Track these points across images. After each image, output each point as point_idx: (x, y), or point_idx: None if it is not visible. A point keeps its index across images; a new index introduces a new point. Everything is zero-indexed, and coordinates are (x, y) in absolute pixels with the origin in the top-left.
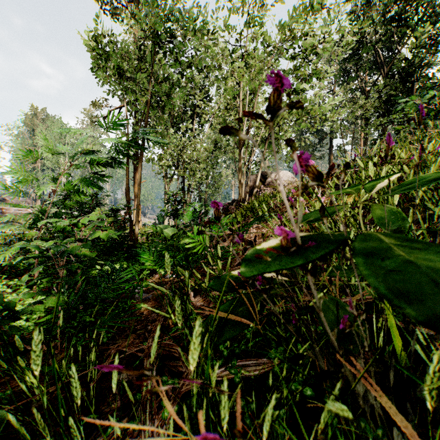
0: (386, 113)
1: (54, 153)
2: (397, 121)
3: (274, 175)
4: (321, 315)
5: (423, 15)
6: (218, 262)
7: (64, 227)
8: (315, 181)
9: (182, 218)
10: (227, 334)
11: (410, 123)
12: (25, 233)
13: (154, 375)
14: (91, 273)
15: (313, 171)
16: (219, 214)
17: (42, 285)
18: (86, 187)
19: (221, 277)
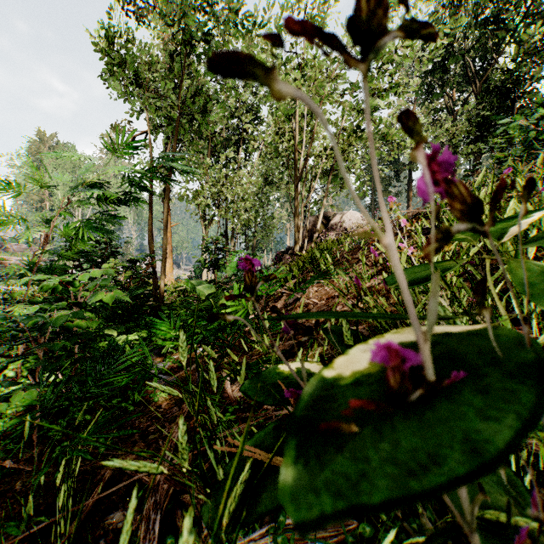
0: (480, 138)
1: (43, 186)
2: (496, 147)
3: (340, 217)
4: (474, 540)
5: (526, 16)
6: (264, 338)
7: (55, 287)
8: (466, 220)
9: (224, 270)
10: (266, 497)
11: (514, 149)
12: (14, 292)
13: (156, 530)
14: (99, 346)
15: (461, 196)
16: (253, 280)
17: (29, 364)
18: (88, 232)
19: (263, 374)
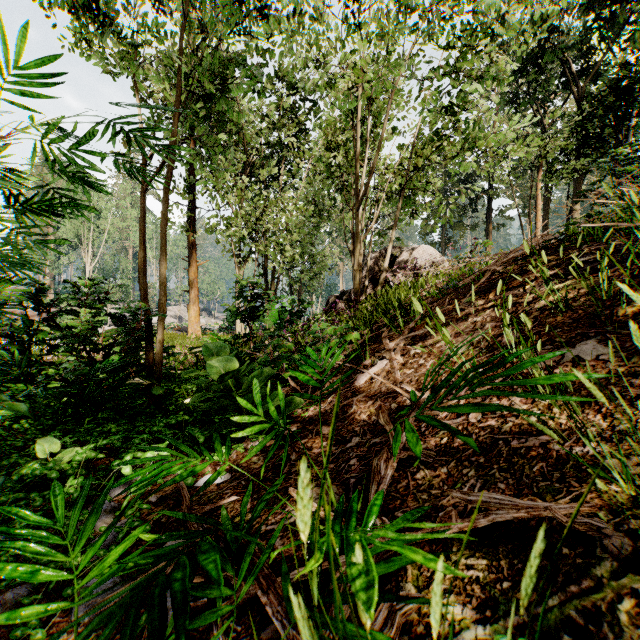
0: (584, 154)
1: None
2: (629, 156)
3: (409, 252)
4: None
5: None
6: None
7: None
8: None
9: (263, 319)
10: None
11: None
12: None
13: None
14: (18, 475)
15: None
16: None
17: None
18: None
19: None
